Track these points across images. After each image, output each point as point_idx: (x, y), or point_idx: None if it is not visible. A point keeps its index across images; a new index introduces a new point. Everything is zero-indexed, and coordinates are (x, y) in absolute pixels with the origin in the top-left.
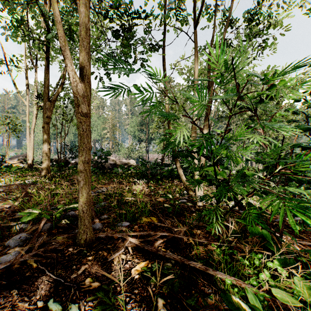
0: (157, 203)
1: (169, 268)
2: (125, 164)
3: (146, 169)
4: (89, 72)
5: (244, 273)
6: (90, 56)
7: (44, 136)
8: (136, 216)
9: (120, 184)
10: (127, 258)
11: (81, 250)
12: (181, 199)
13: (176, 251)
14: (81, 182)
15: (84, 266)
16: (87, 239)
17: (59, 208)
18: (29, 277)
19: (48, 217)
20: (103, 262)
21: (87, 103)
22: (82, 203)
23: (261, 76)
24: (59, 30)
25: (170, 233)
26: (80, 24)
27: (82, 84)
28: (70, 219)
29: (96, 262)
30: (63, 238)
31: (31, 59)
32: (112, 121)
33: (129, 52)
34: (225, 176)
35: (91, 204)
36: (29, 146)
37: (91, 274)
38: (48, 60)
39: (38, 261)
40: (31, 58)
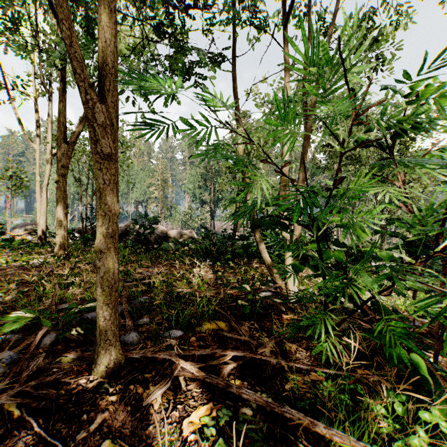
0: (227, 299)
1: (248, 420)
2: (180, 235)
3: (211, 245)
4: (114, 87)
5: (381, 434)
6: (116, 60)
7: (58, 195)
8: (193, 322)
9: (171, 267)
10: (176, 397)
11: (100, 383)
12: (264, 291)
13: (259, 383)
14: (101, 270)
15: (102, 414)
16: (111, 363)
17: (71, 308)
18: (4, 437)
19: (48, 325)
20: (136, 405)
21: (110, 138)
22: (102, 303)
23: (401, 91)
24: (59, 11)
25: (249, 352)
26: (99, 5)
27: (103, 106)
28: (86, 328)
29: (124, 406)
30: (73, 360)
31: (42, 83)
32: (163, 174)
33: (182, 61)
34: (341, 259)
35: (124, 300)
36: (40, 211)
37: (112, 430)
38: (64, 82)
39: (25, 404)
40: (42, 81)
